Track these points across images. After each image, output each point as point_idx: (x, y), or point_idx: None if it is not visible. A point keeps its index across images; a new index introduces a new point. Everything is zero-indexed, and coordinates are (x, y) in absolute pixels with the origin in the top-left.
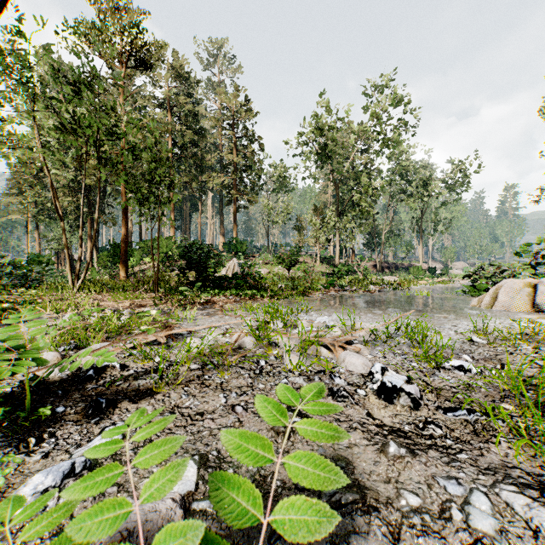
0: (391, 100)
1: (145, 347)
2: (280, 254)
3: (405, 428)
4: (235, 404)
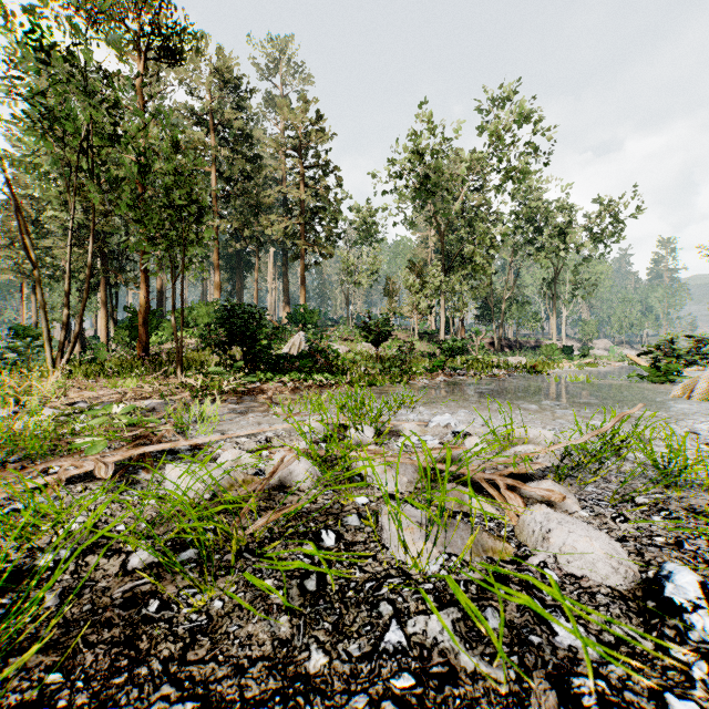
0: (517, 115)
1: (73, 484)
2: (365, 323)
3: None
4: None
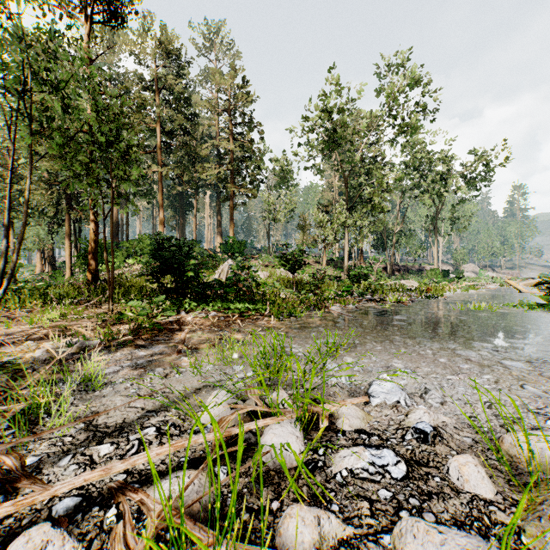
0: (409, 79)
1: None
2: (283, 253)
3: None
4: None
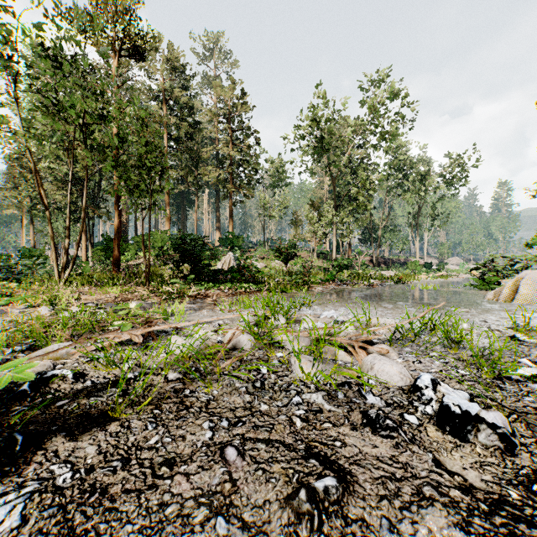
0: (389, 93)
1: (117, 347)
2: (277, 247)
3: (512, 496)
4: (225, 444)
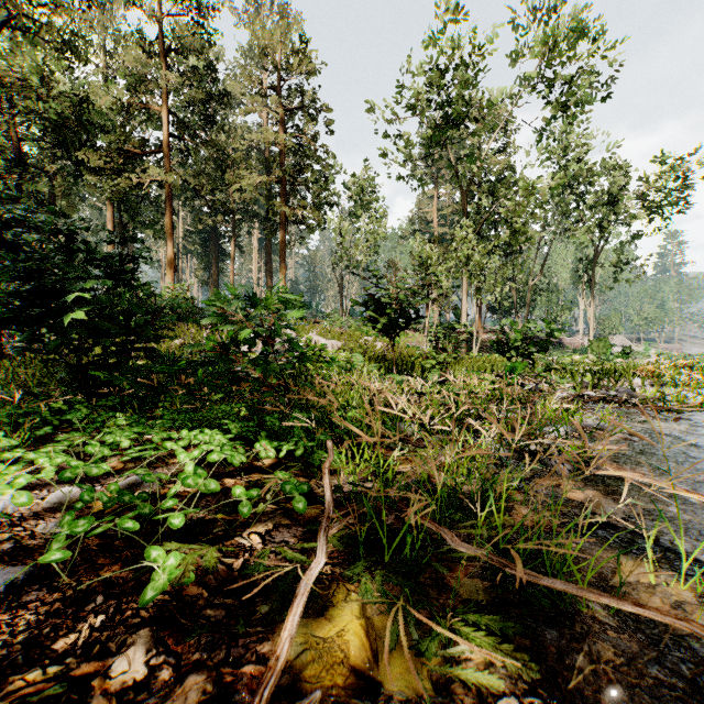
0: (575, 20)
1: None
2: (370, 295)
3: None
4: None
